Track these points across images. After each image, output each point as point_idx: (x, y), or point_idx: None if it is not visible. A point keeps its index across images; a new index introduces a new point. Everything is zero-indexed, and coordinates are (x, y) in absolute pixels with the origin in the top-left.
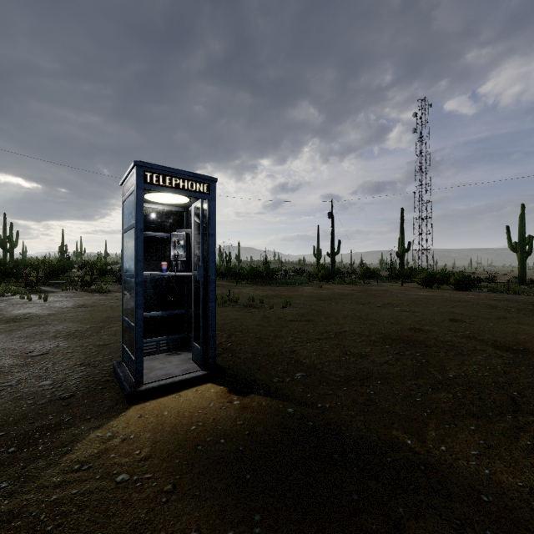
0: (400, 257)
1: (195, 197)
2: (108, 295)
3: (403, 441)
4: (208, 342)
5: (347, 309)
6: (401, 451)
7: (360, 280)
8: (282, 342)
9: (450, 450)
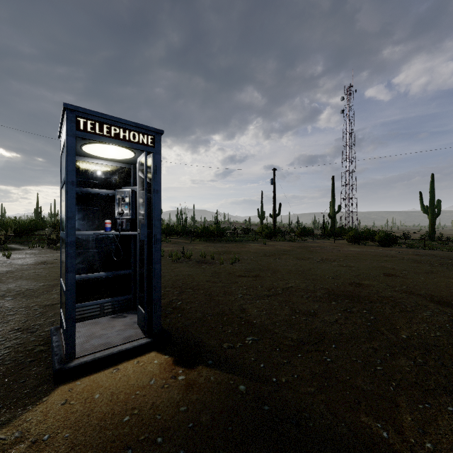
0: (331, 218)
1: (138, 149)
2: None
3: (378, 433)
4: (152, 306)
5: (290, 264)
6: (380, 451)
7: (297, 238)
8: (232, 299)
9: (438, 447)
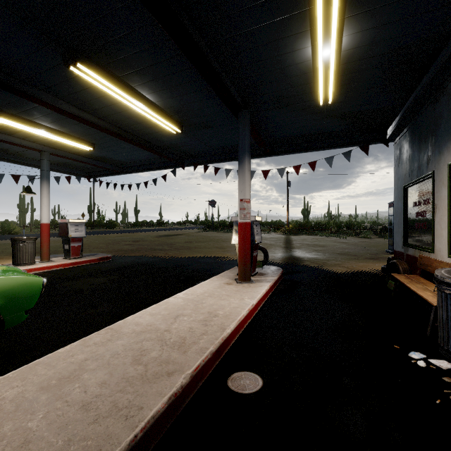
0: None
1: None
2: (371, 239)
3: None
4: None
5: None
6: None
7: None
8: None
9: None
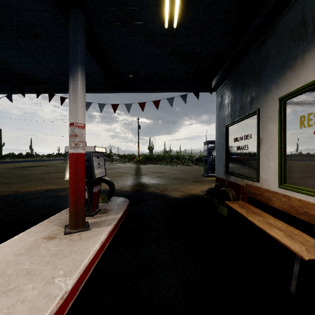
0: None
1: None
2: (191, 166)
3: None
4: None
5: None
6: None
7: None
8: None
9: None
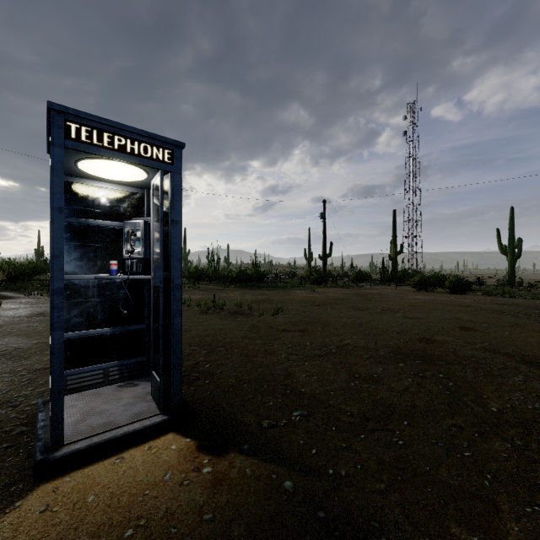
0: (392, 260)
1: (151, 167)
2: None
3: None
4: (170, 373)
5: (345, 315)
6: None
7: (352, 283)
8: (274, 361)
9: None
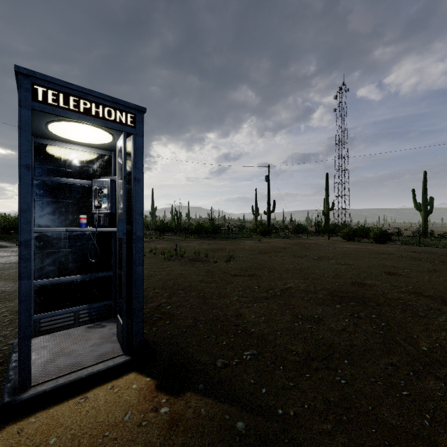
0: (325, 215)
1: (114, 129)
2: None
3: None
4: (133, 317)
5: (287, 262)
6: None
7: (292, 235)
8: (227, 303)
9: None
